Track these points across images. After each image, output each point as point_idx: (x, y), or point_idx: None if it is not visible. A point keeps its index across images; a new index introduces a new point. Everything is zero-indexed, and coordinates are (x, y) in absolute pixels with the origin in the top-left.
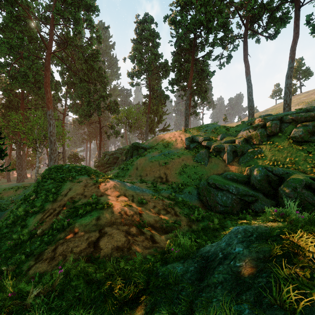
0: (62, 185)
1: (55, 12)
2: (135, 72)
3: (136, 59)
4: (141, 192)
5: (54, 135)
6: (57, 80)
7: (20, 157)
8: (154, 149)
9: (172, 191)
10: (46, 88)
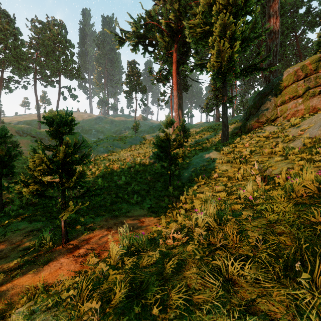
0: None
1: None
2: None
3: None
4: None
5: None
6: None
7: None
8: None
9: None
10: None
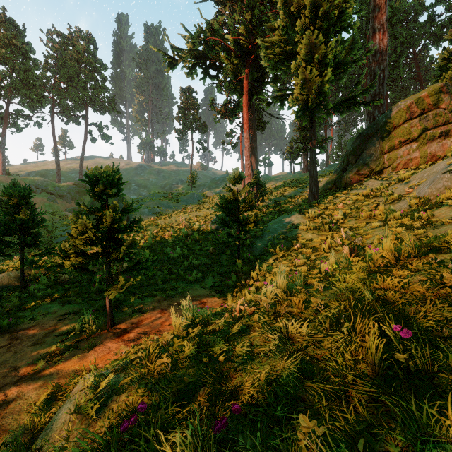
0: None
1: None
2: None
3: None
4: None
5: None
6: None
7: None
8: None
9: None
10: None
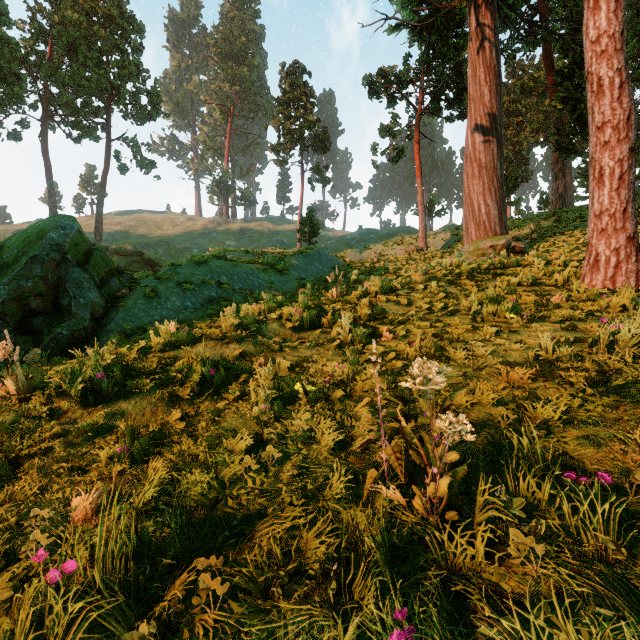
0: None
1: None
2: None
3: None
4: None
5: None
6: None
7: None
8: None
9: None
10: None
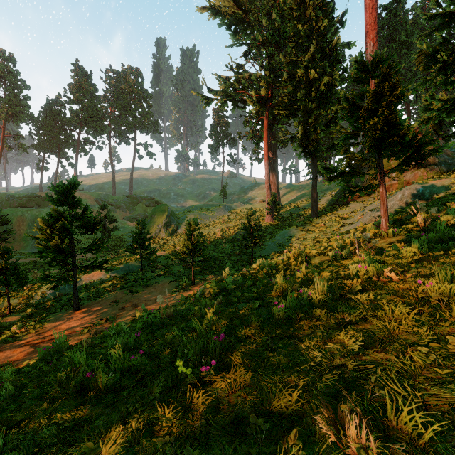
0: None
1: None
2: (3, 114)
3: None
4: None
5: None
6: None
7: None
8: None
9: None
10: None
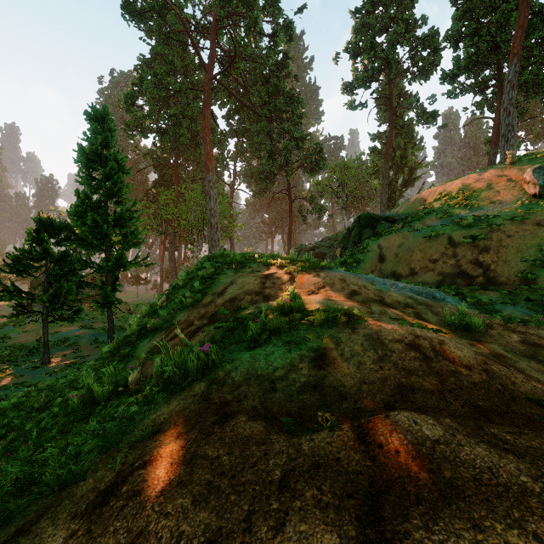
0: (217, 278)
1: (217, 4)
2: (359, 75)
3: (360, 53)
4: (432, 300)
5: (216, 215)
6: (222, 130)
7: (173, 259)
8: (422, 215)
9: (534, 309)
10: (205, 138)
